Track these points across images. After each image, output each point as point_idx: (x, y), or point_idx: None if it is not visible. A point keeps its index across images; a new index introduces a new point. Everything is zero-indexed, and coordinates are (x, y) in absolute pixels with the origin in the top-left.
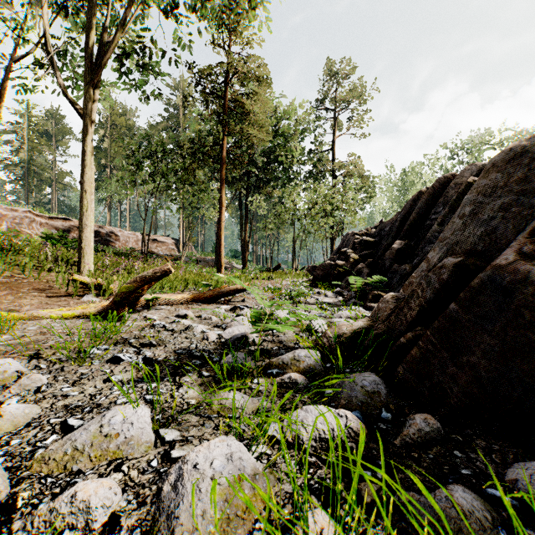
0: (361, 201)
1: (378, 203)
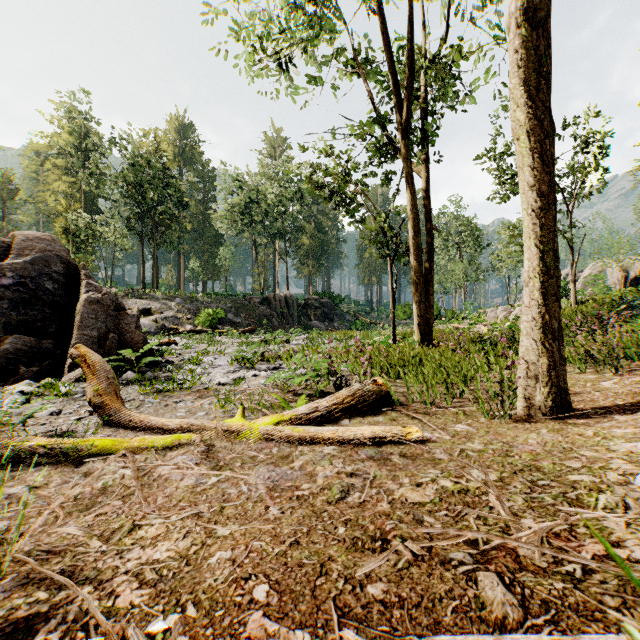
0: None
1: None
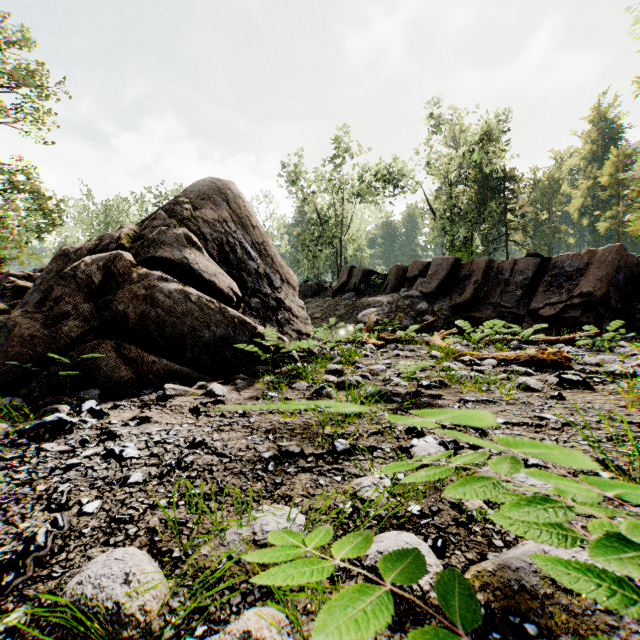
0: (38, 227)
1: (71, 234)
